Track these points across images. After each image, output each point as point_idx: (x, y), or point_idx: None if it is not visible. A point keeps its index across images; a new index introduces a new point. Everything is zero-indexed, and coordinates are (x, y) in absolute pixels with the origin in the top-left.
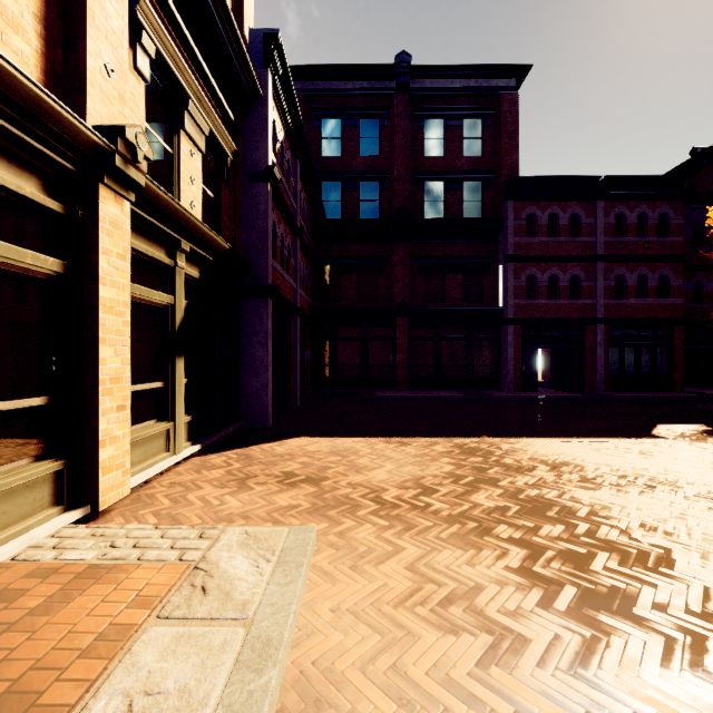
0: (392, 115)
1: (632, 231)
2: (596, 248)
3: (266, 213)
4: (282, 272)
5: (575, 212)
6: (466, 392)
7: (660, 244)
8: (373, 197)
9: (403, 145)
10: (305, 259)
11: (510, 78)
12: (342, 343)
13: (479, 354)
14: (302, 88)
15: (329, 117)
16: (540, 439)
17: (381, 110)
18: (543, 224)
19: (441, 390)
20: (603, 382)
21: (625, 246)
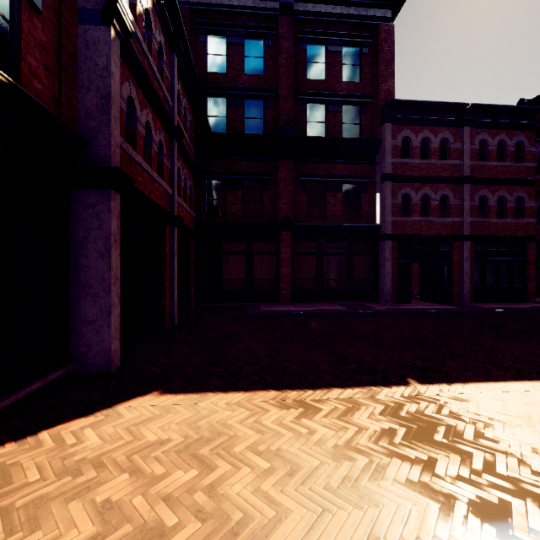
0: (276, 36)
1: (493, 156)
2: (463, 171)
3: (108, 68)
4: (146, 167)
5: (445, 136)
6: (347, 305)
7: (516, 169)
8: (258, 115)
9: (287, 65)
10: (188, 170)
11: (387, 9)
12: (227, 257)
13: (358, 268)
14: (186, 1)
15: (214, 33)
16: (490, 386)
17: (266, 30)
18: (416, 147)
19: (323, 302)
20: (469, 294)
21: (487, 170)
